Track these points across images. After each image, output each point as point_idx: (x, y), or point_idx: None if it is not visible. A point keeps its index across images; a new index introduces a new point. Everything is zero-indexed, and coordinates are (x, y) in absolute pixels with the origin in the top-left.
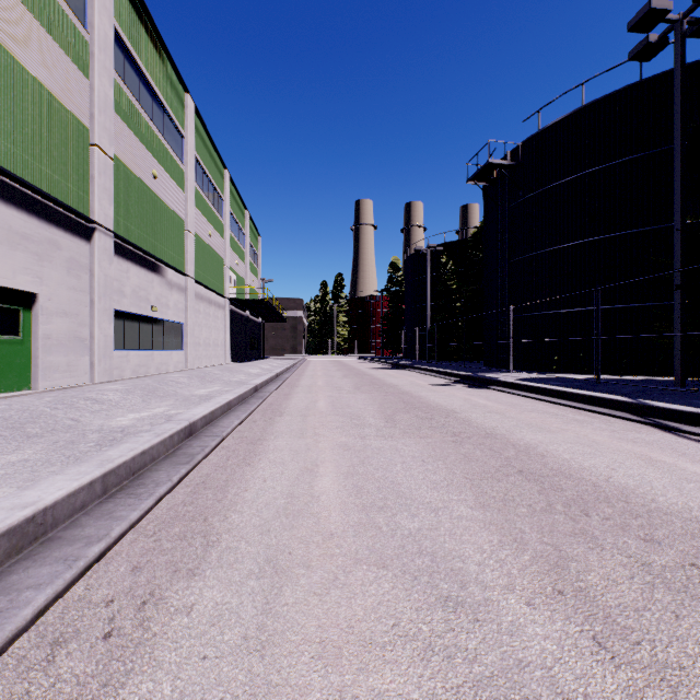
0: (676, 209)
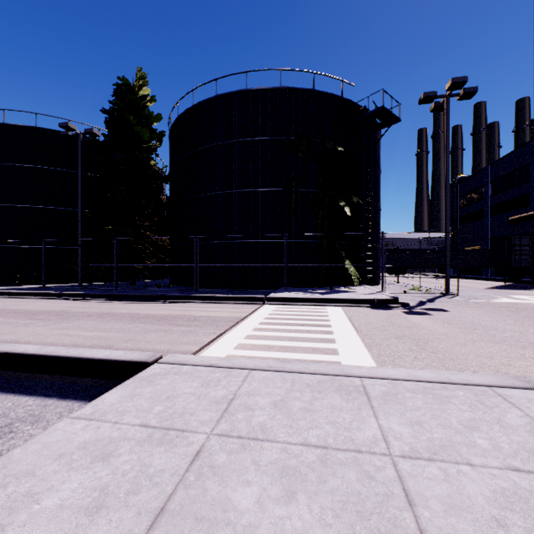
0: (80, 212)
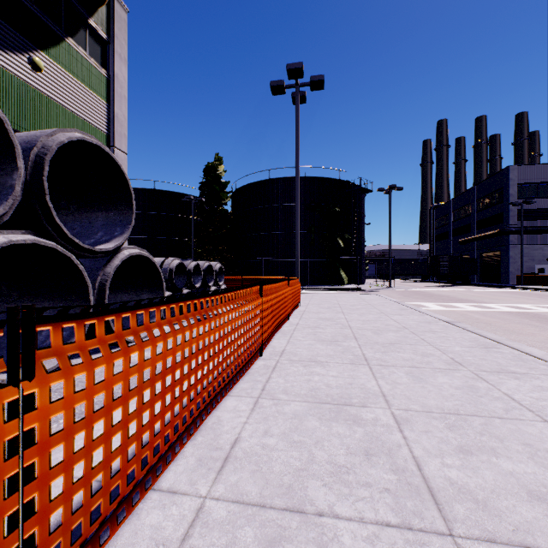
0: (193, 244)
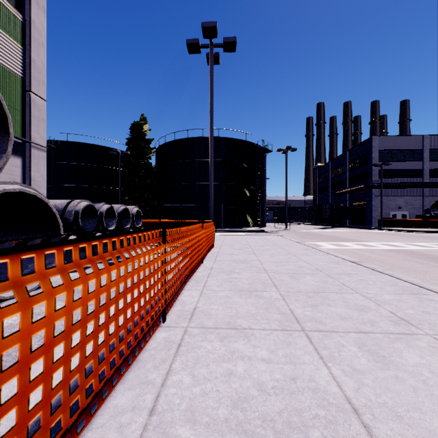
0: (120, 192)
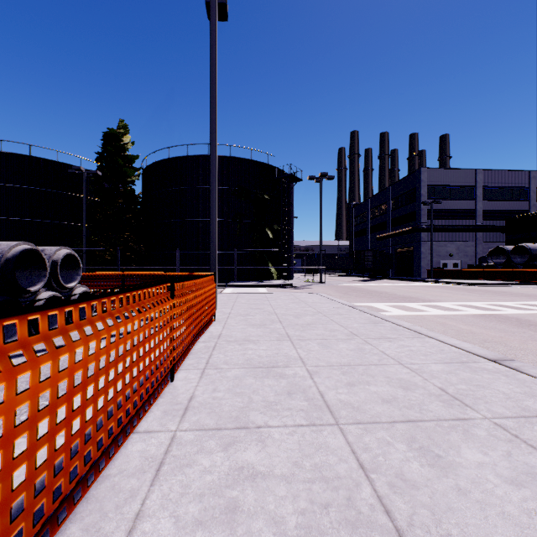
0: (85, 229)
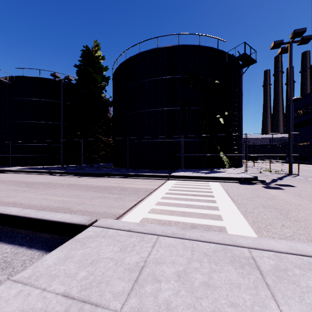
0: (62, 125)
